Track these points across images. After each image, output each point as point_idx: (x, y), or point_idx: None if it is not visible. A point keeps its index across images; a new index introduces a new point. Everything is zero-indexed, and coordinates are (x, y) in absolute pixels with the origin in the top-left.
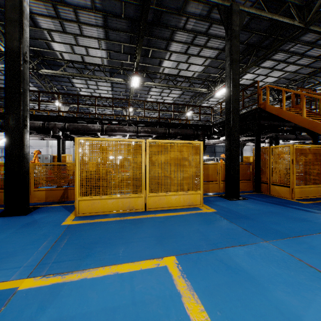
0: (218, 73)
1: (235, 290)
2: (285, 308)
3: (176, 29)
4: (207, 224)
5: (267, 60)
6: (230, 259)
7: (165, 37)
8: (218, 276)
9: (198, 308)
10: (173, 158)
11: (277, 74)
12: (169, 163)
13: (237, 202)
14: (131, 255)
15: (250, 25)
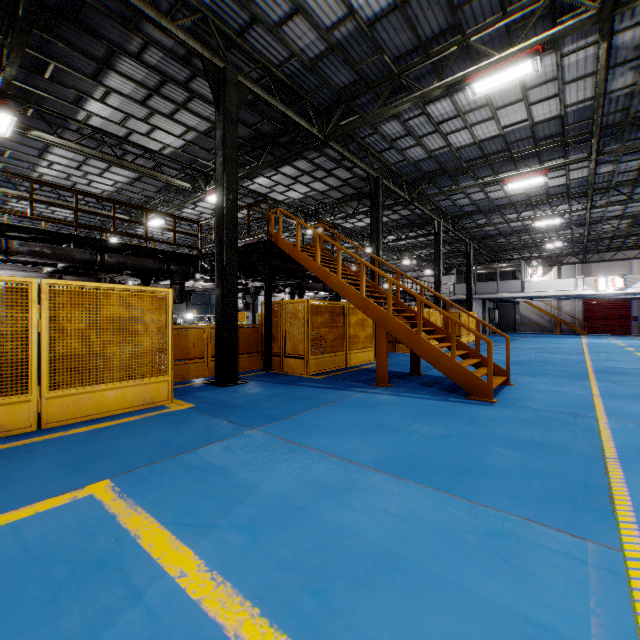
0: (213, 162)
1: (198, 486)
2: (248, 484)
3: (121, 51)
4: (176, 426)
5: (287, 165)
6: (200, 459)
7: (93, 55)
8: (177, 481)
9: (141, 519)
10: (111, 318)
11: (302, 190)
12: (102, 328)
13: (233, 388)
14: (10, 502)
15: (259, 104)
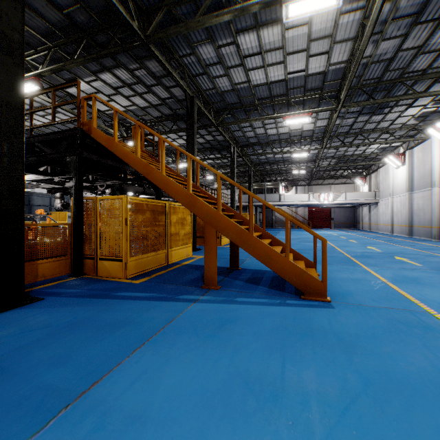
0: None
1: None
2: None
3: None
4: None
5: (107, 71)
6: None
7: None
8: None
9: None
10: None
11: (123, 103)
12: None
13: (9, 316)
14: None
15: None
